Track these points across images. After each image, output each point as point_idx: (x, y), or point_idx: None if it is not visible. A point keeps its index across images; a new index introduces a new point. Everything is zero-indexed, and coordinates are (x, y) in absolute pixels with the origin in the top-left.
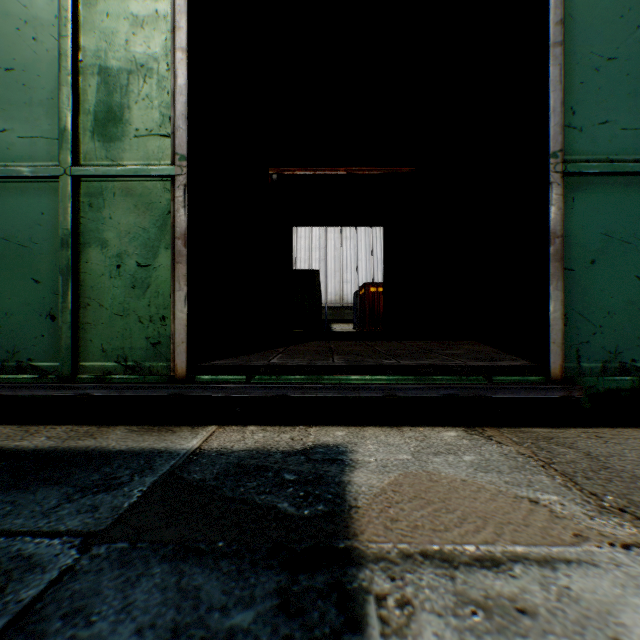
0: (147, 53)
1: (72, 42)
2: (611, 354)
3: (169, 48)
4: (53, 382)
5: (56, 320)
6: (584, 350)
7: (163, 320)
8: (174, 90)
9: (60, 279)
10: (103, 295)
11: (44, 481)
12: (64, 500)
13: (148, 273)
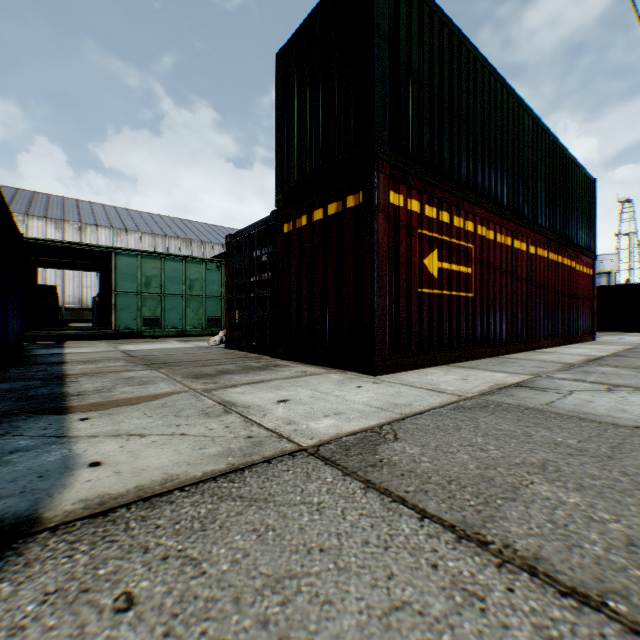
0: None
1: None
2: (127, 326)
3: None
4: None
5: None
6: (121, 325)
7: None
8: None
9: None
10: None
11: None
12: None
13: None
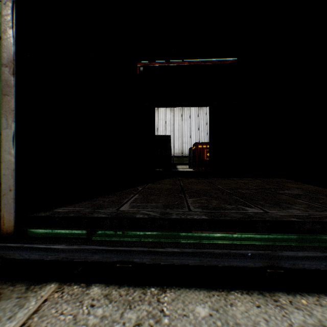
0: None
1: None
2: None
3: None
4: None
5: None
6: None
7: None
8: None
9: None
10: None
11: None
12: None
13: None
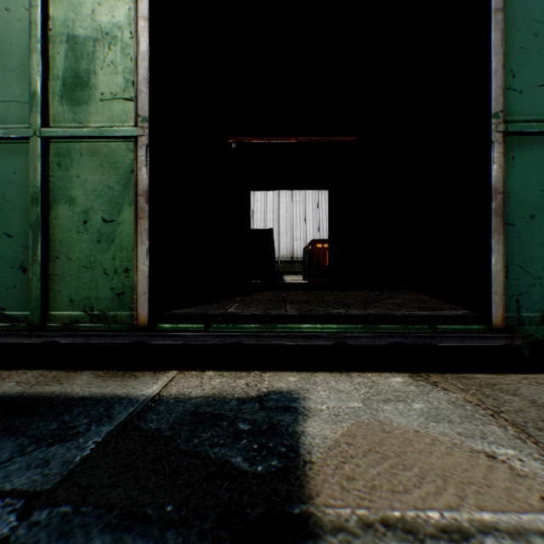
0: (112, 22)
1: (42, 12)
2: None
3: (132, 17)
4: (24, 330)
5: (27, 272)
6: (524, 300)
7: (127, 272)
8: (137, 57)
9: (30, 234)
10: (71, 249)
11: (2, 430)
12: (17, 453)
13: (113, 228)
